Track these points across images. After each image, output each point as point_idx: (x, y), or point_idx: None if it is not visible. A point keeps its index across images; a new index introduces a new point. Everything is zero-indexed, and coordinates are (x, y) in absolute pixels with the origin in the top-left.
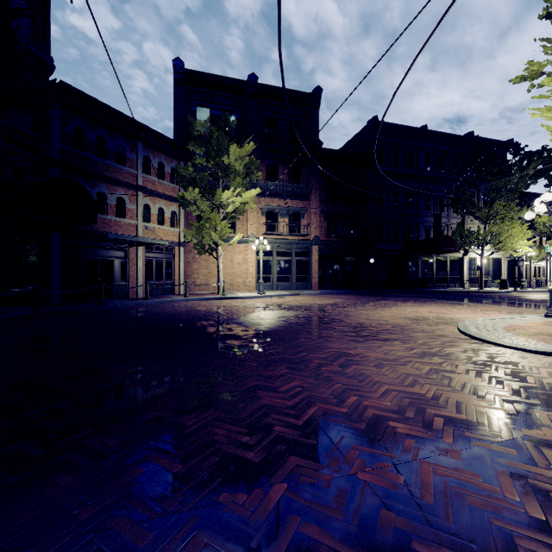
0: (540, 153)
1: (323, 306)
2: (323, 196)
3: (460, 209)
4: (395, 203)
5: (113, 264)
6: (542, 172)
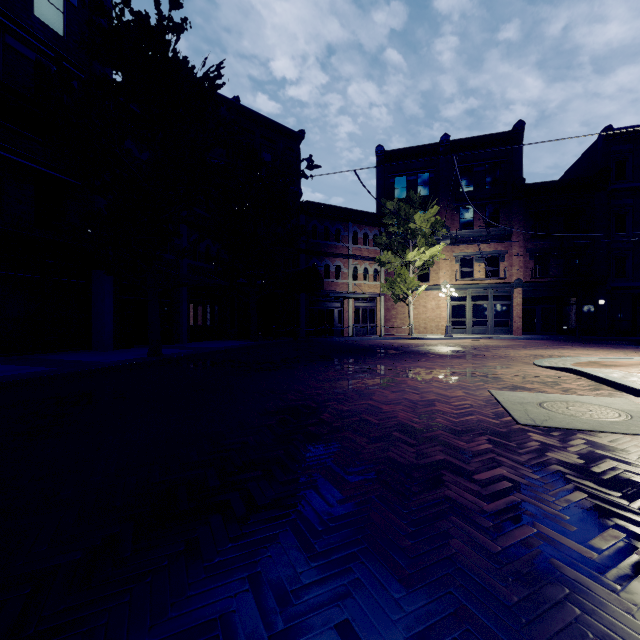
0: None
1: (485, 346)
2: (528, 234)
3: None
4: None
5: (333, 312)
6: None
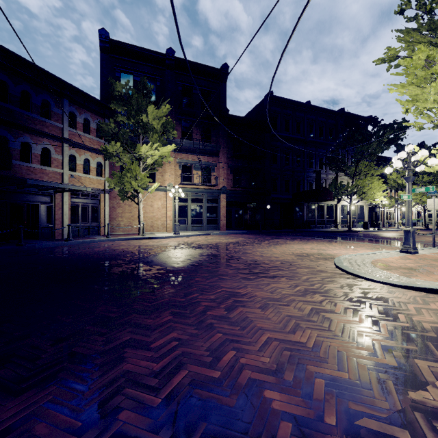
0: (392, 126)
1: (227, 244)
2: (229, 153)
3: (334, 167)
4: (286, 162)
5: (38, 208)
6: (393, 140)
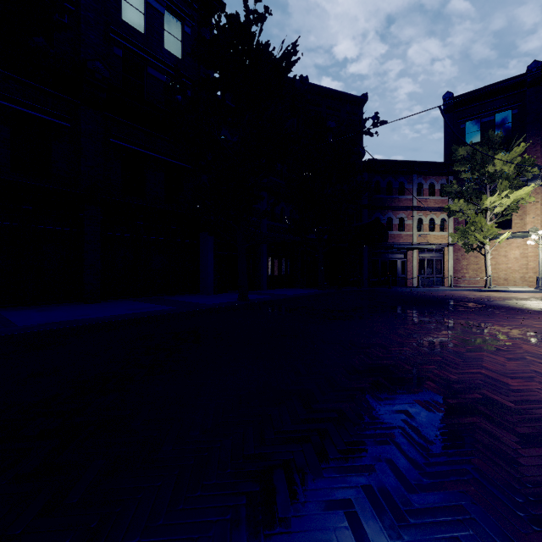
0: None
1: None
2: None
3: None
4: None
5: (396, 263)
6: None
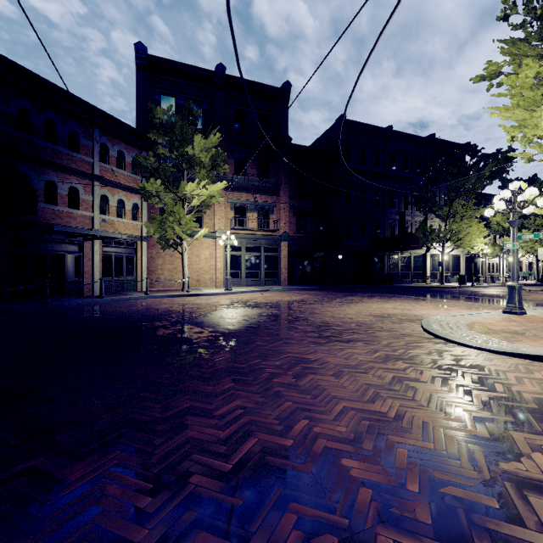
0: (495, 156)
1: (290, 303)
2: (292, 191)
3: (423, 207)
4: (362, 201)
5: (65, 259)
6: (497, 173)
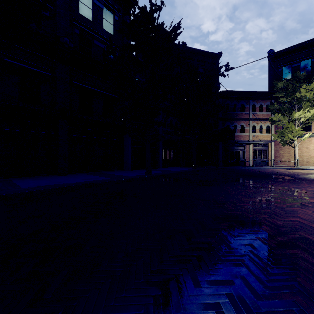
0: None
1: None
2: None
3: None
4: None
5: (239, 152)
6: None
